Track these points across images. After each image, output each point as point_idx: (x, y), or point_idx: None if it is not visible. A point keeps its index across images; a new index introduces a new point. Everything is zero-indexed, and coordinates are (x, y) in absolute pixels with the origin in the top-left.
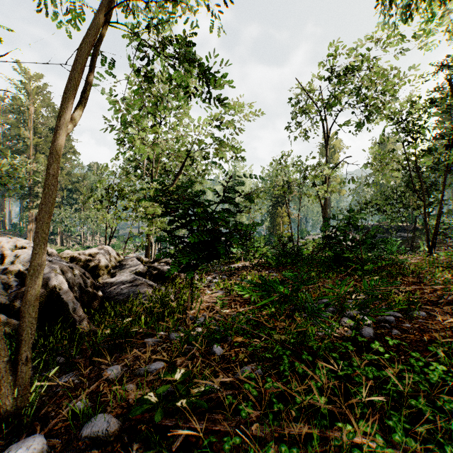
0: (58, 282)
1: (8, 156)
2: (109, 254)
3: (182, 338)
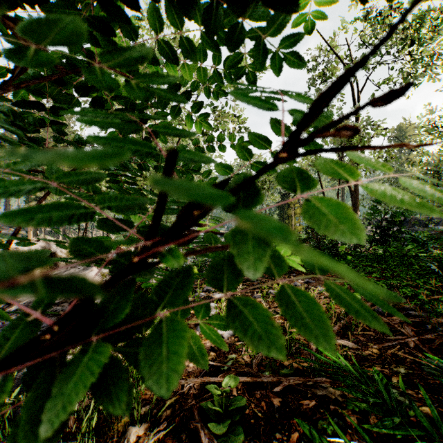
0: None
1: None
2: None
3: None
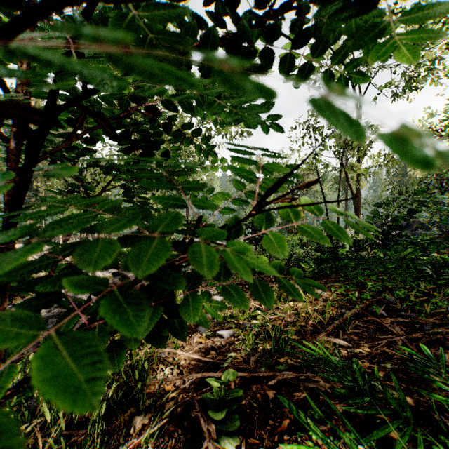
0: None
1: None
2: None
3: None
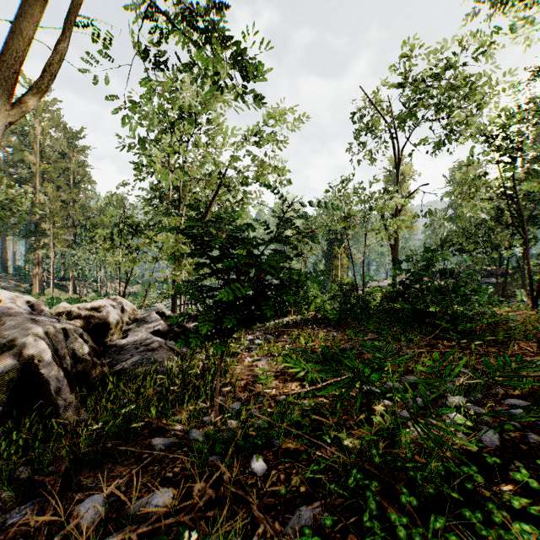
0: (38, 351)
1: (5, 185)
2: (120, 307)
3: (206, 438)
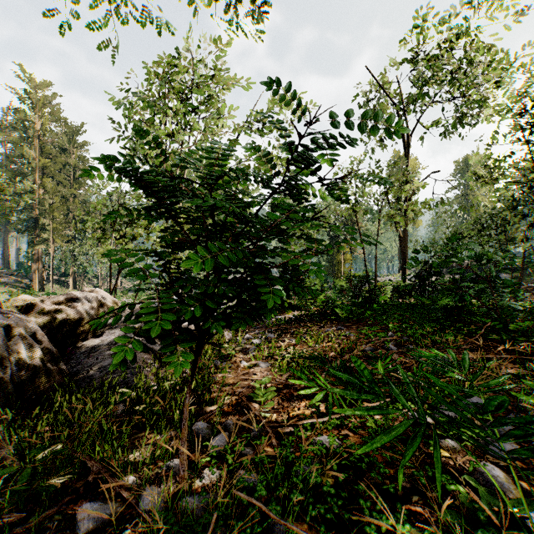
0: None
1: None
2: (97, 301)
3: (166, 506)
